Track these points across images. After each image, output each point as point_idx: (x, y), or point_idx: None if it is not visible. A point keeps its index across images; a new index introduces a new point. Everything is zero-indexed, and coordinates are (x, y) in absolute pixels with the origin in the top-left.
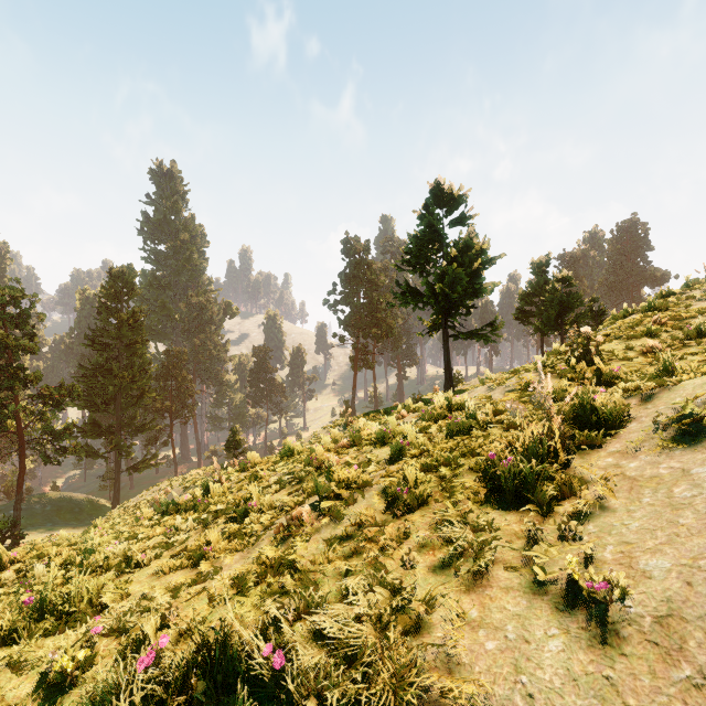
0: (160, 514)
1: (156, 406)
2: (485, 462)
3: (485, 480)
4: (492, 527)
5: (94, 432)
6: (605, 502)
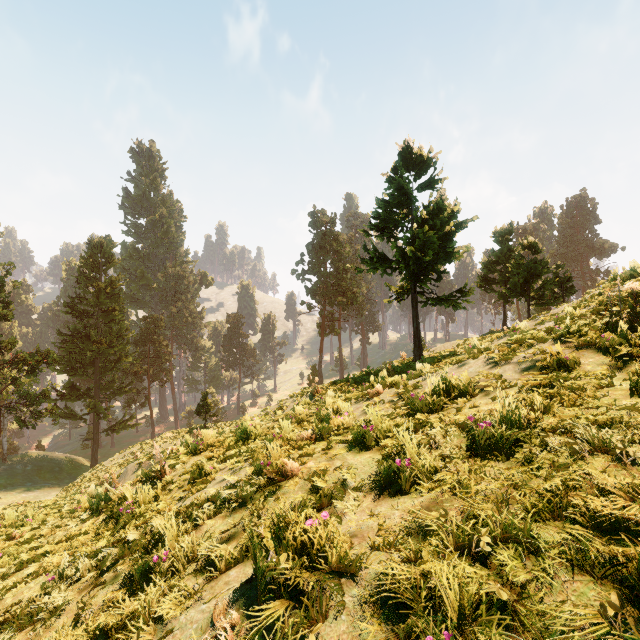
0: (91, 510)
1: (134, 370)
2: (606, 551)
3: None
4: None
5: (73, 395)
6: None
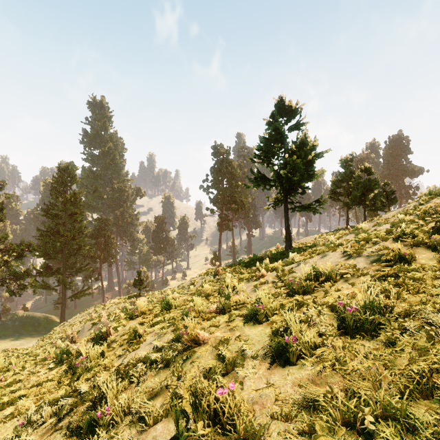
0: (56, 360)
1: (90, 255)
2: None
3: None
4: None
5: (48, 273)
6: None
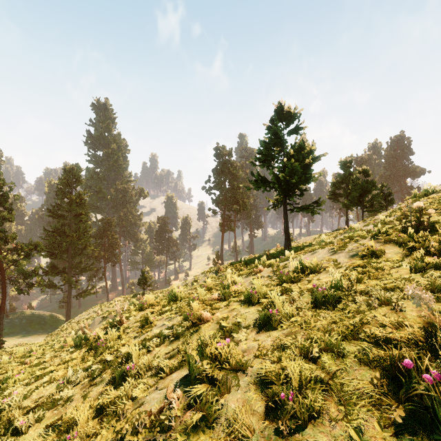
0: (75, 346)
1: (94, 255)
2: (377, 354)
3: (390, 387)
4: None
5: (54, 272)
6: None
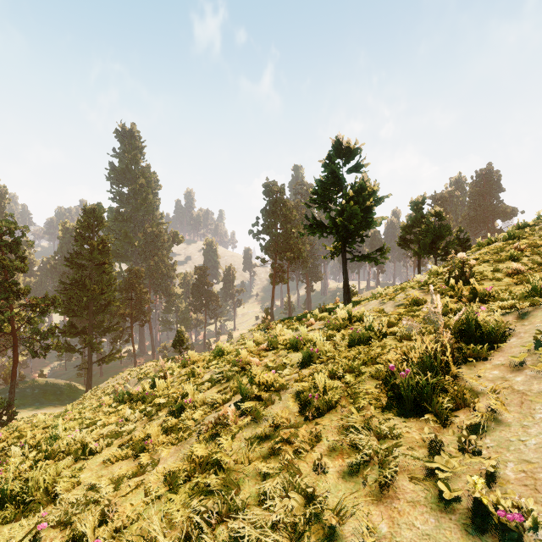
0: (117, 402)
1: (119, 312)
2: (384, 371)
3: (385, 387)
4: (394, 435)
5: (72, 333)
6: (498, 415)
